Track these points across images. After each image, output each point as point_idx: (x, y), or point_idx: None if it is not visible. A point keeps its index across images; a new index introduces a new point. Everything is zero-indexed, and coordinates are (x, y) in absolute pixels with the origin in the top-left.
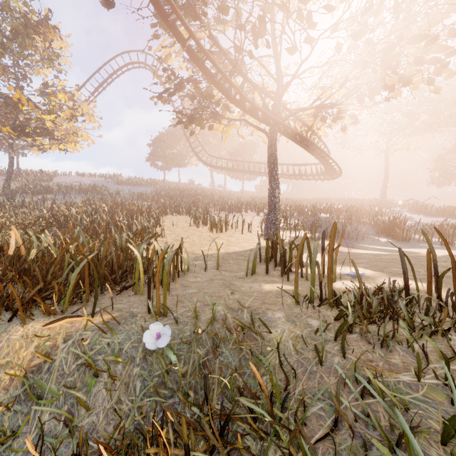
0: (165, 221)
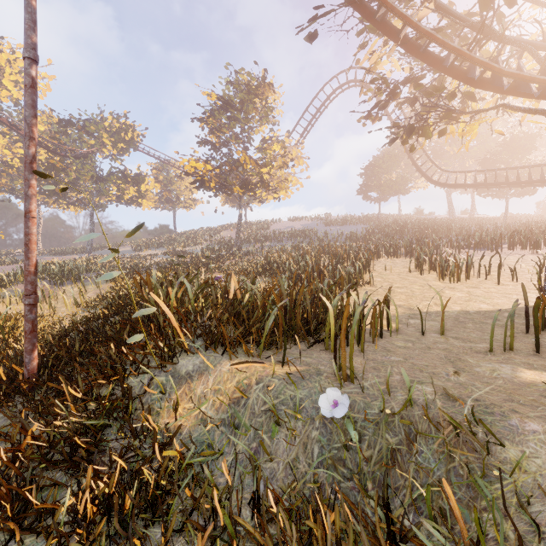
0: (376, 266)
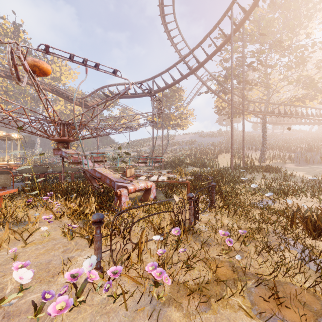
0: (220, 156)
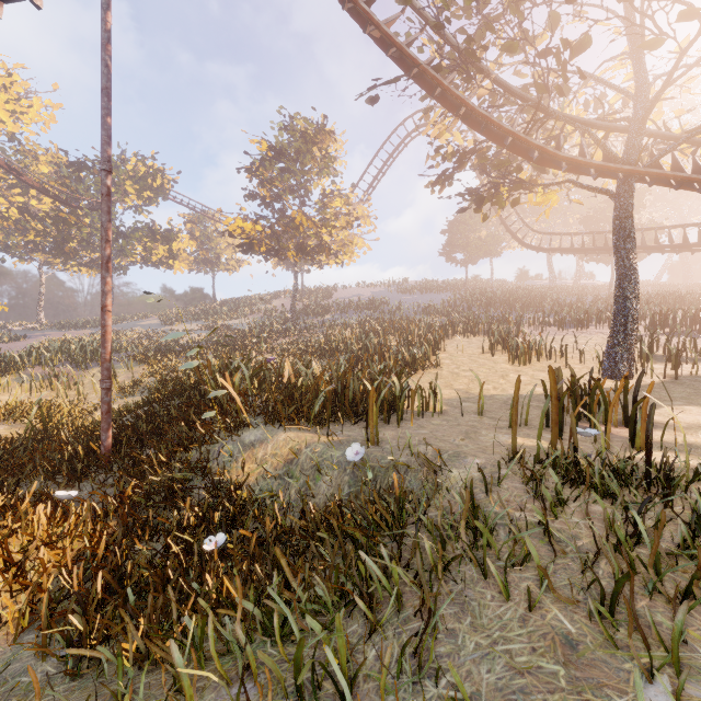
0: (449, 346)
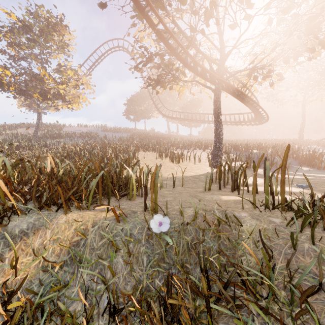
0: (138, 156)
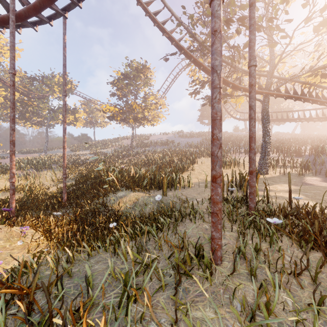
0: (199, 161)
